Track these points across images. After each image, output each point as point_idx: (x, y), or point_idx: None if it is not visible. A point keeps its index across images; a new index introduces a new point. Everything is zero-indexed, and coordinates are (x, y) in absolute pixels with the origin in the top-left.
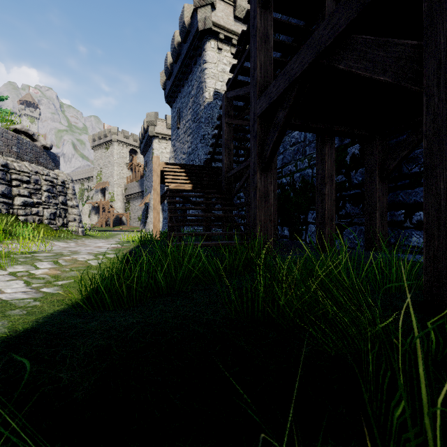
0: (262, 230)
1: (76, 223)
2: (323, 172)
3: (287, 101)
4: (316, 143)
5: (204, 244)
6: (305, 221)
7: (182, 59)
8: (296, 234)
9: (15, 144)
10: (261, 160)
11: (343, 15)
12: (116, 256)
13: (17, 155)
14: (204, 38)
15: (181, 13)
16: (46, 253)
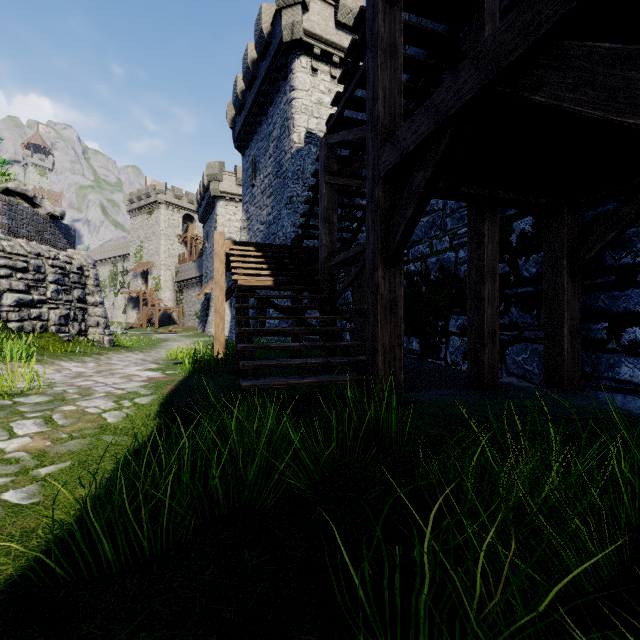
0: (387, 361)
1: (100, 329)
2: (479, 264)
3: (432, 155)
4: (468, 217)
5: (294, 384)
6: (445, 331)
7: (259, 84)
8: (431, 349)
9: (4, 213)
10: (385, 247)
11: (547, 5)
12: (151, 401)
13: (9, 229)
14: (292, 54)
15: (257, 17)
16: (38, 397)
